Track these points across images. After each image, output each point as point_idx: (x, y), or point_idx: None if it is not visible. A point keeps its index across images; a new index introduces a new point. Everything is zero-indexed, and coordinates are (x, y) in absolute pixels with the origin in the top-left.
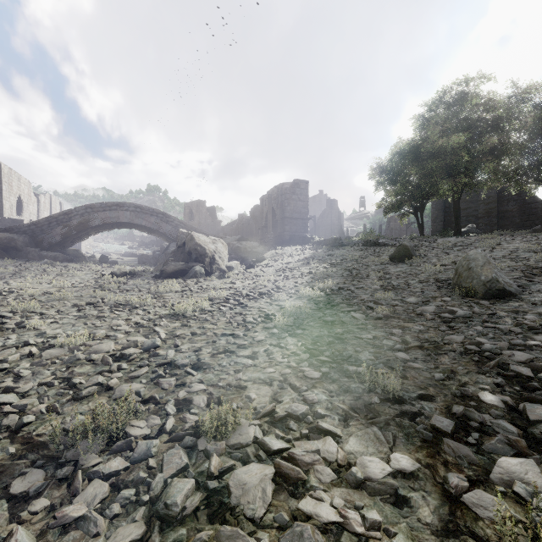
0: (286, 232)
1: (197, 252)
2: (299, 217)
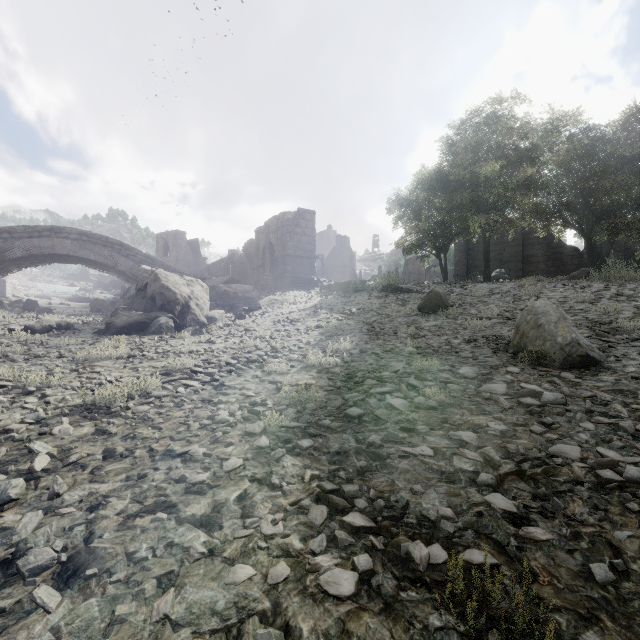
0: (288, 273)
1: (164, 298)
2: (304, 255)
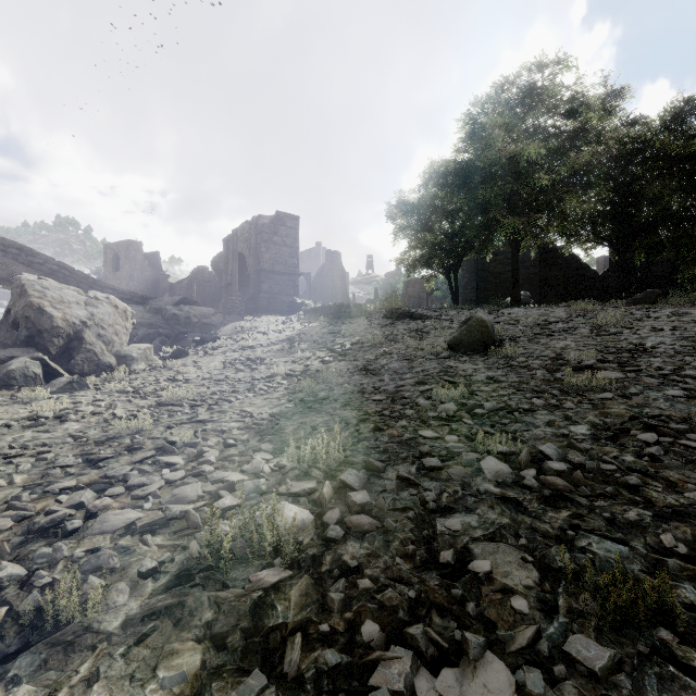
0: (264, 293)
1: (31, 325)
2: (284, 270)
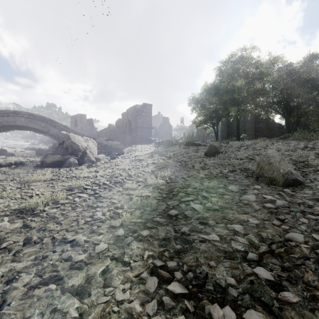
0: (138, 136)
1: (72, 148)
2: (146, 126)
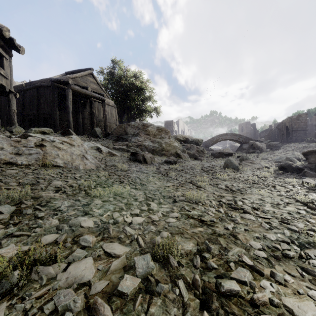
0: (293, 137)
1: (257, 147)
2: (301, 129)
